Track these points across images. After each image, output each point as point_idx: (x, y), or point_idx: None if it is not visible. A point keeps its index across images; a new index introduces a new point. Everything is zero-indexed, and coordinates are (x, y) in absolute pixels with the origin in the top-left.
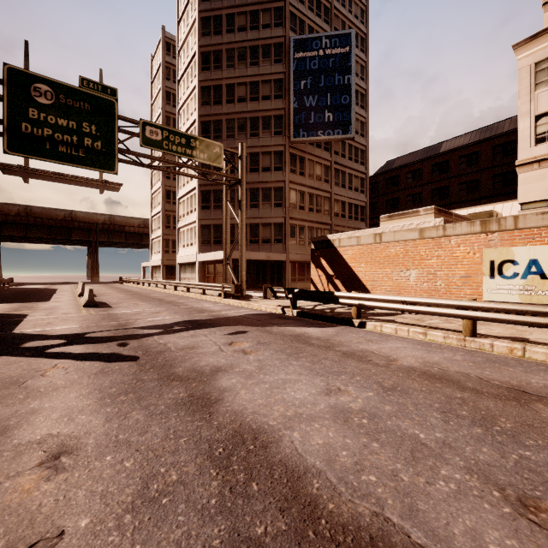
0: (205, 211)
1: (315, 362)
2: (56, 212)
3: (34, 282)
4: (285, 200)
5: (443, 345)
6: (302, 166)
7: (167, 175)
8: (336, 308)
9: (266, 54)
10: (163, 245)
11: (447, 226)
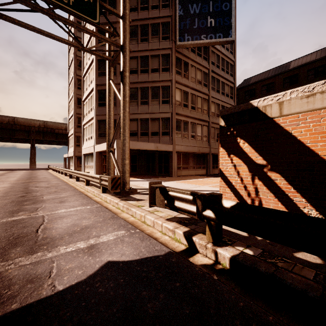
0: (102, 107)
1: None
2: (1, 118)
3: None
4: (172, 97)
5: None
6: (186, 70)
7: (78, 86)
8: None
9: None
10: (74, 140)
11: None
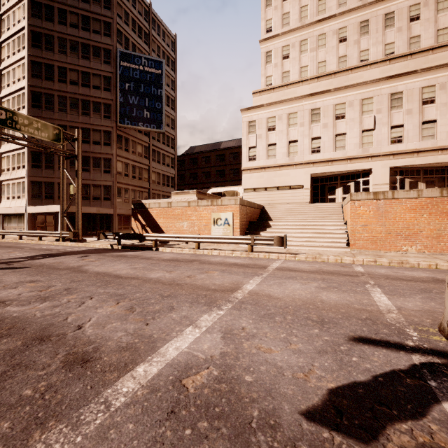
0: (36, 169)
1: (128, 261)
2: None
3: None
4: (113, 169)
5: (186, 253)
6: (127, 144)
7: None
8: (146, 244)
9: (97, 54)
10: None
11: (199, 201)
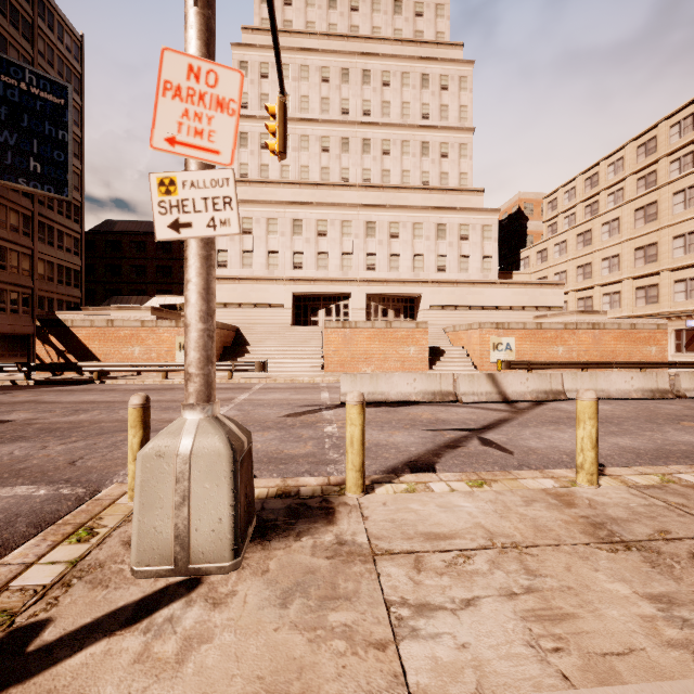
0: None
1: (88, 393)
2: None
3: None
4: None
5: (152, 384)
6: None
7: None
8: (73, 377)
9: None
10: None
11: (158, 321)
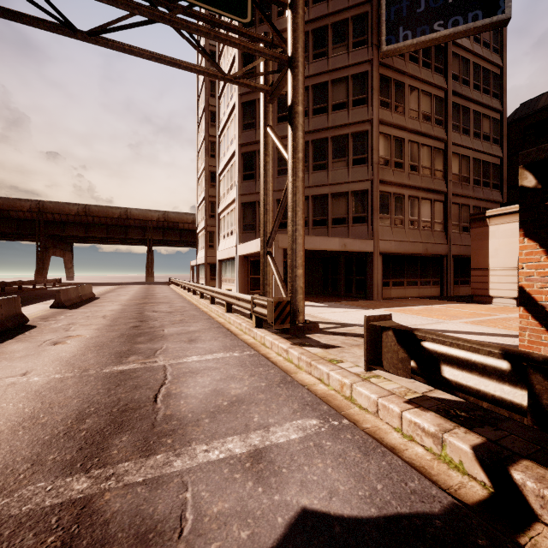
0: (248, 182)
1: None
2: (112, 210)
3: (93, 283)
4: (372, 152)
5: None
6: (400, 97)
7: (211, 154)
8: None
9: None
10: (206, 238)
11: None
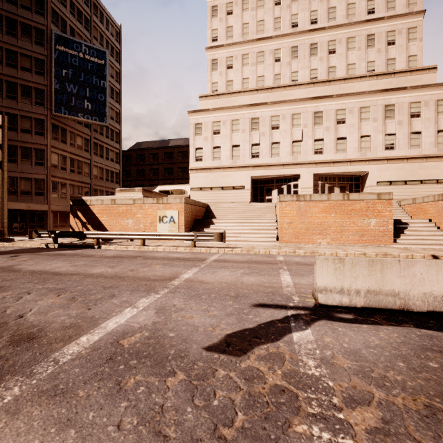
0: None
1: (67, 259)
2: None
3: None
4: (47, 161)
5: (130, 250)
6: (64, 135)
7: None
8: (87, 242)
9: (26, 32)
10: None
11: (145, 199)
